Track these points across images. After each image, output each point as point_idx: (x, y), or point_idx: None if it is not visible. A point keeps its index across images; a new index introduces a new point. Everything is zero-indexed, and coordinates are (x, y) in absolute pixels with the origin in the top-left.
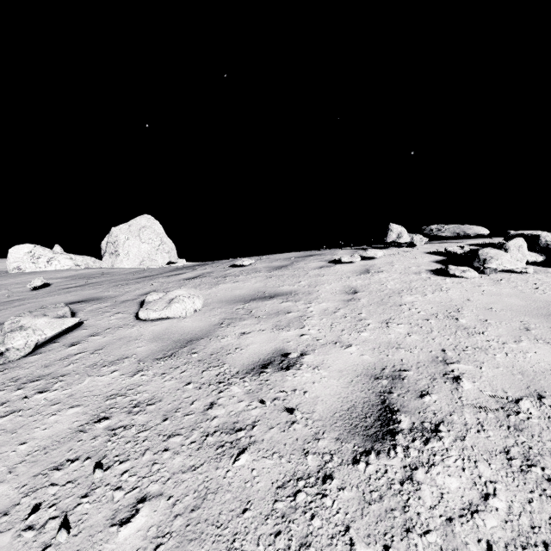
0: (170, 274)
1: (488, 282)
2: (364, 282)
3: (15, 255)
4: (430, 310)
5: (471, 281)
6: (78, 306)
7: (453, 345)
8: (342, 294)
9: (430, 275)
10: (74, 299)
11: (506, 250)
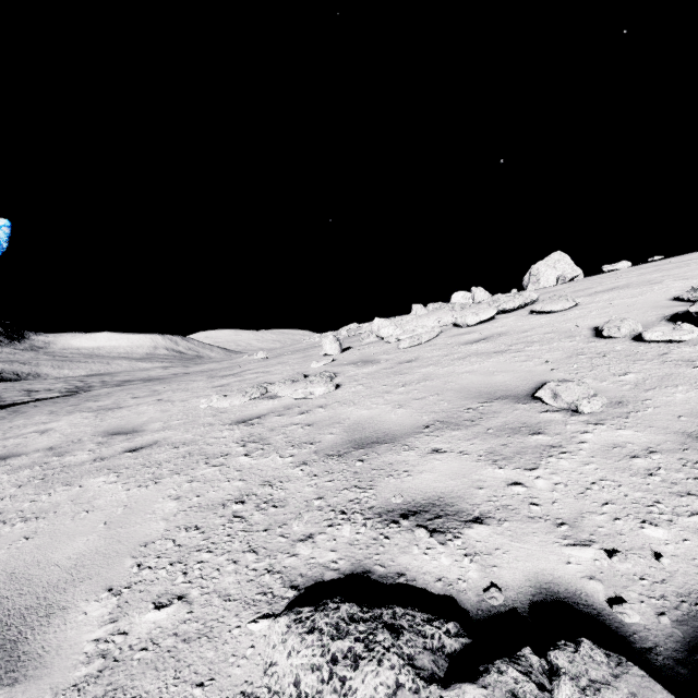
0: None
1: None
2: None
3: (456, 298)
4: None
5: None
6: None
7: None
8: None
9: None
10: None
11: None
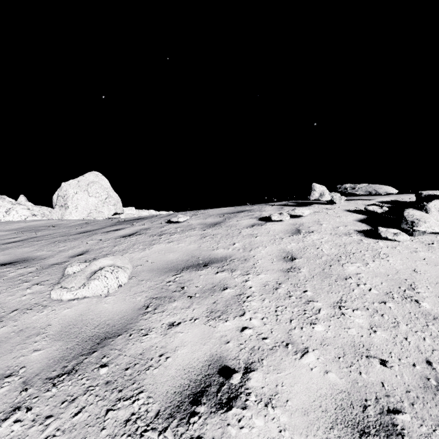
0: (110, 229)
1: (422, 247)
2: (299, 245)
3: None
4: (381, 286)
5: (404, 245)
6: (2, 270)
7: (436, 352)
8: (279, 260)
9: (361, 237)
10: (3, 259)
11: (427, 212)
